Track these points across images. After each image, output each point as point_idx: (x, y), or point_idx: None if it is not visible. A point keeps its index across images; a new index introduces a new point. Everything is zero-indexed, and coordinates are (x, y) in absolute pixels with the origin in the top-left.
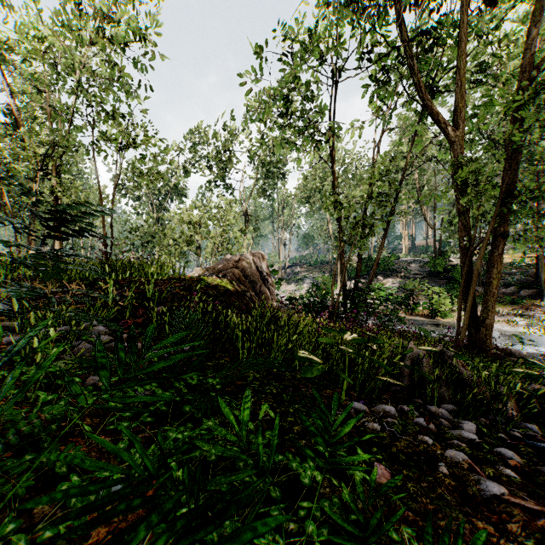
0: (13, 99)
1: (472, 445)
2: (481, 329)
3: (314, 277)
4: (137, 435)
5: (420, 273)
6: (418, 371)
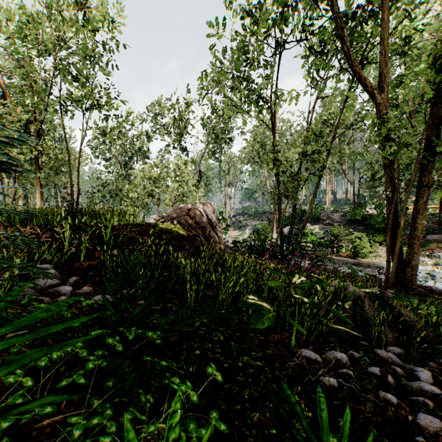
0: (0, 73)
1: (437, 402)
2: (407, 269)
3: (254, 224)
4: (42, 421)
5: (342, 221)
6: (363, 314)
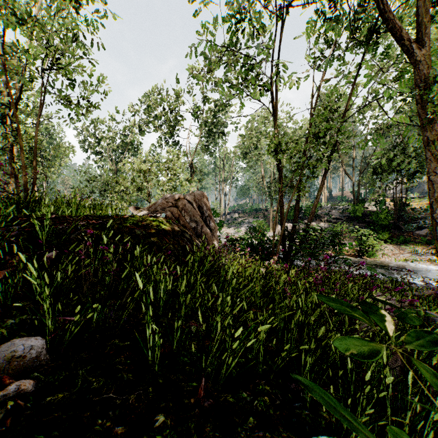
0: None
1: None
2: None
3: (250, 221)
4: None
5: (340, 218)
6: None
